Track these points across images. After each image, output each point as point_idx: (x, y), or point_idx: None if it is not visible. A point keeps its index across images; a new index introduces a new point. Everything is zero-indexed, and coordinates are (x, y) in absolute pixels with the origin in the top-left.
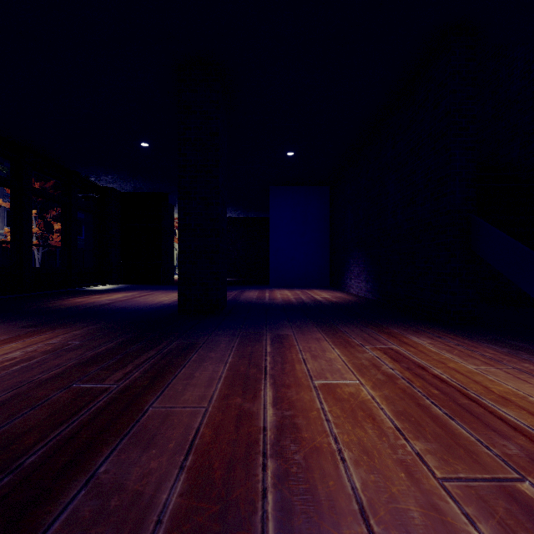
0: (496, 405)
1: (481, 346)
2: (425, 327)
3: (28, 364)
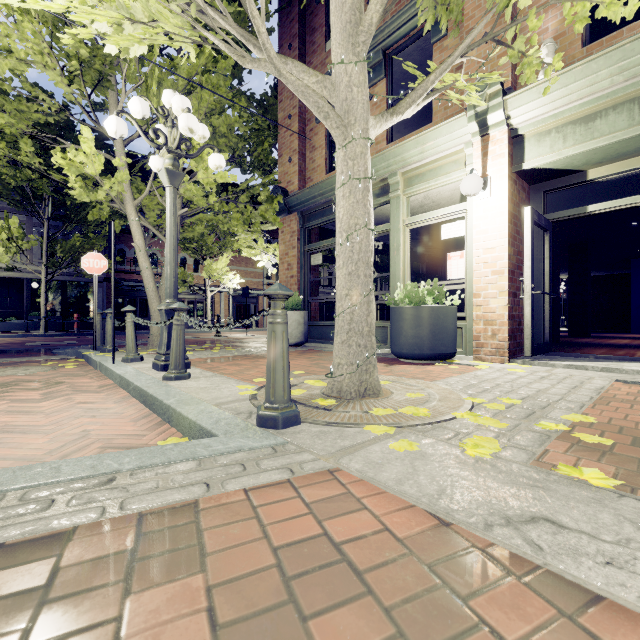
0: None
1: None
2: None
3: None
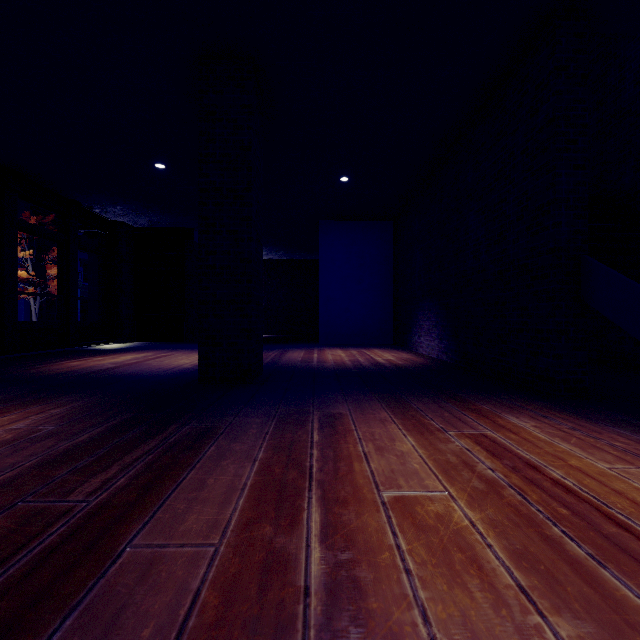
0: None
1: (605, 431)
2: (523, 401)
3: None
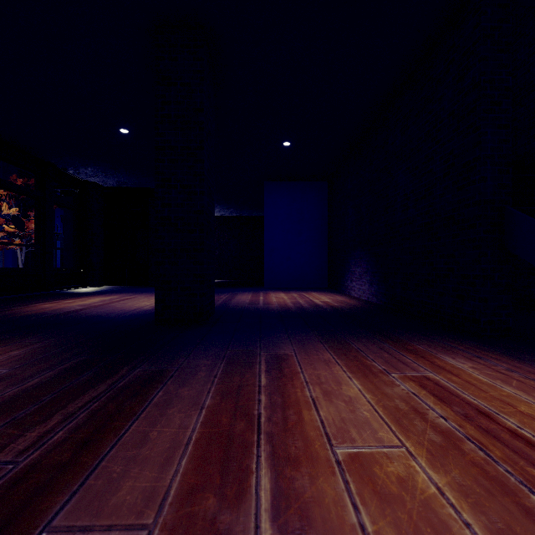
0: None
1: None
2: (454, 342)
3: None
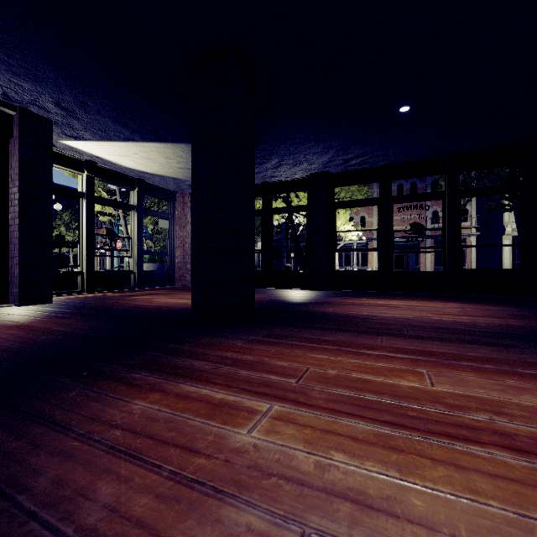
0: (375, 429)
1: None
2: None
3: (433, 321)
